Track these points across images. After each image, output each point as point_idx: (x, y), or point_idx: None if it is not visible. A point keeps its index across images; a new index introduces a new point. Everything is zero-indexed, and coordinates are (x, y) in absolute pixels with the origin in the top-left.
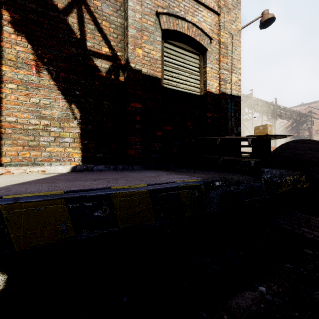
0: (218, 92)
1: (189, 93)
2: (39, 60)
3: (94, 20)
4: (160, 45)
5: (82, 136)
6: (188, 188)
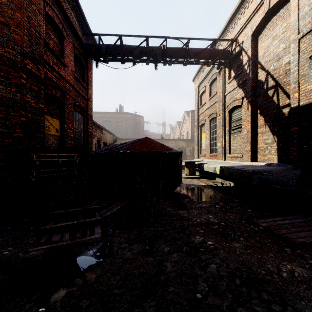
0: None
1: None
2: (265, 122)
3: (283, 90)
4: None
5: (277, 149)
6: (247, 171)
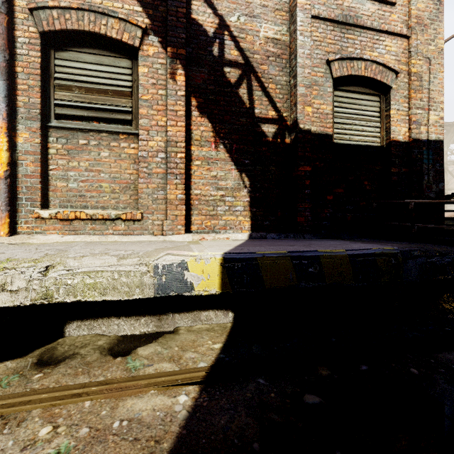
0: (407, 139)
1: (365, 146)
2: (217, 135)
3: (262, 86)
4: (331, 97)
5: (251, 205)
6: (384, 255)
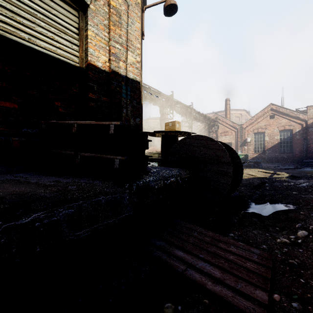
0: (108, 69)
1: (57, 59)
2: None
3: None
4: None
5: None
6: None
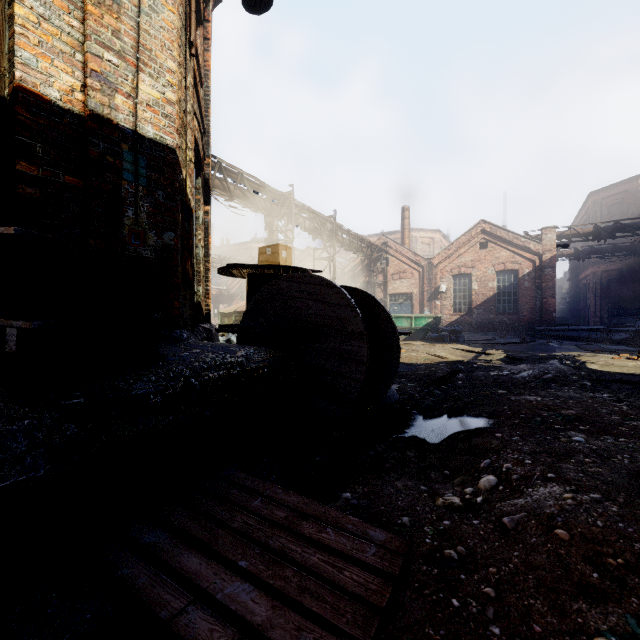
0: (81, 109)
1: None
2: None
3: None
4: None
5: None
6: None
